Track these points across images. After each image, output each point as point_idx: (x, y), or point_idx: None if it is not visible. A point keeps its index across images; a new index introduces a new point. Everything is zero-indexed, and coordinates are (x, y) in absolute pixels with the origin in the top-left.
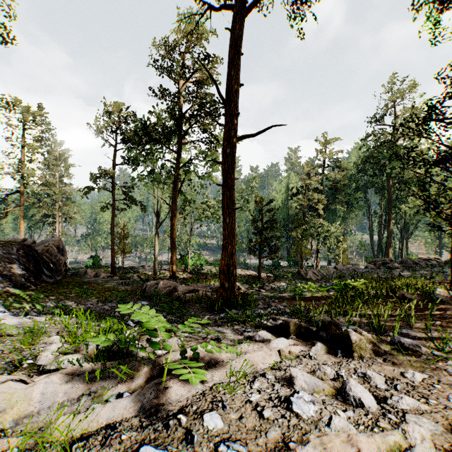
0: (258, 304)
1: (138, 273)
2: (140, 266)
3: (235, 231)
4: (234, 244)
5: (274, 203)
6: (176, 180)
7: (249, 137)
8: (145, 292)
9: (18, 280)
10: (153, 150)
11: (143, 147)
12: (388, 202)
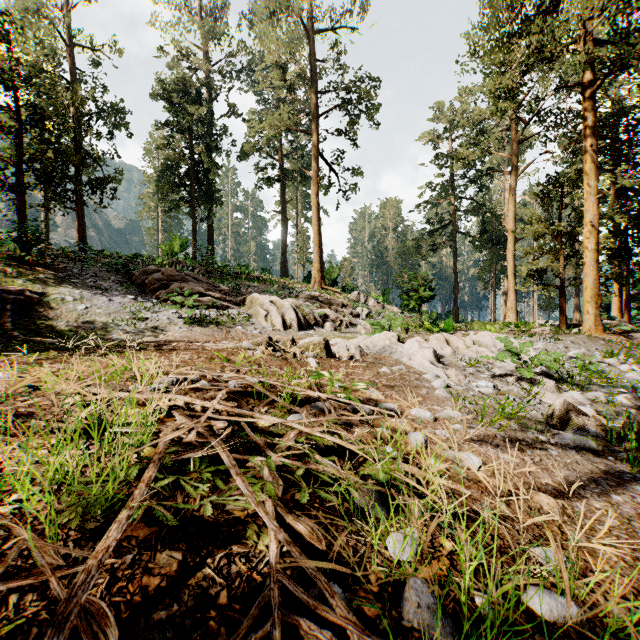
0: None
1: None
2: None
3: None
4: None
5: None
6: None
7: None
8: None
9: None
10: None
11: None
12: None
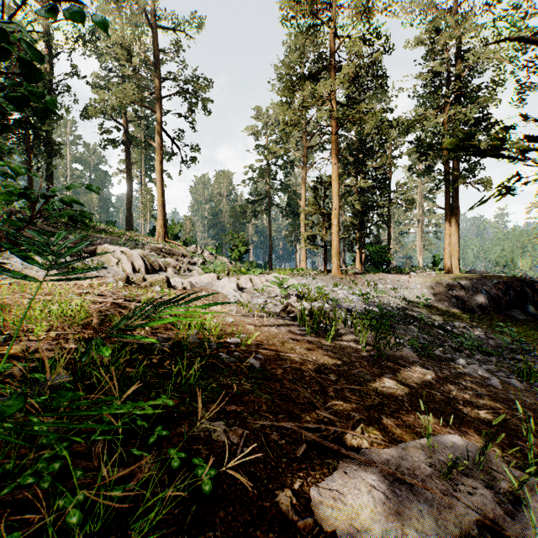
0: None
1: None
2: None
3: None
4: None
5: None
6: None
7: None
8: None
9: (469, 305)
10: None
11: None
12: None
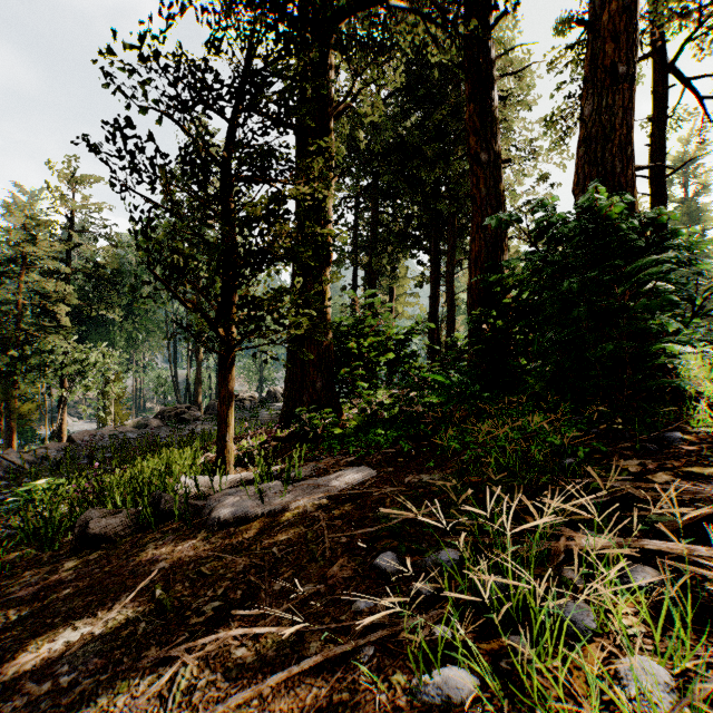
0: None
1: None
2: None
3: None
4: None
5: None
6: None
7: None
8: None
9: None
10: None
11: None
12: None
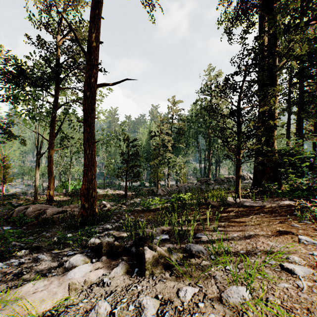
0: (113, 218)
1: (18, 199)
2: (23, 193)
3: (95, 160)
4: (93, 171)
5: (140, 141)
6: (54, 118)
7: (107, 85)
8: (11, 218)
9: None
10: (32, 91)
11: (22, 88)
12: (209, 143)
